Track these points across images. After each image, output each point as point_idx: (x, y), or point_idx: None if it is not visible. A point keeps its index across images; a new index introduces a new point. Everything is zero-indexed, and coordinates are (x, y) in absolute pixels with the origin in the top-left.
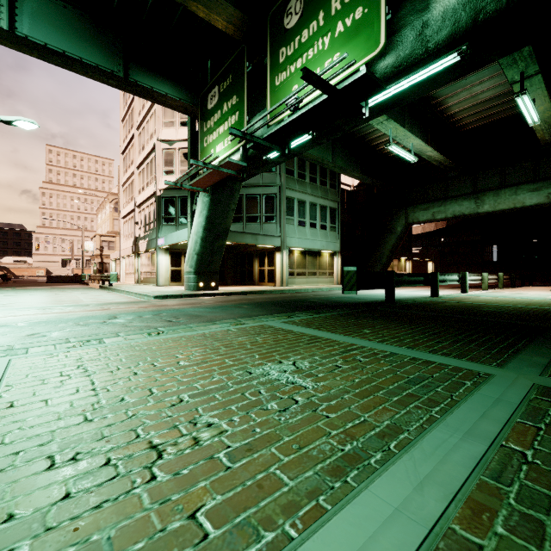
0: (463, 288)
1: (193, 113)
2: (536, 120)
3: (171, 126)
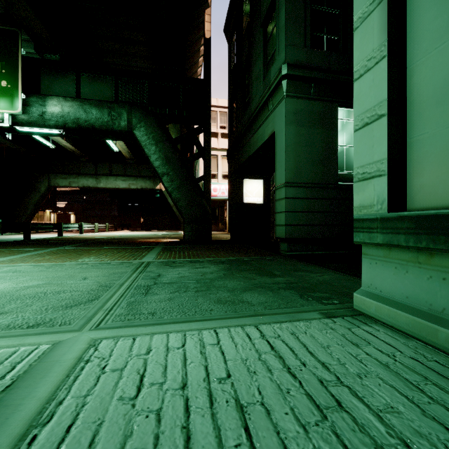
0: (81, 232)
1: None
2: (117, 150)
3: None
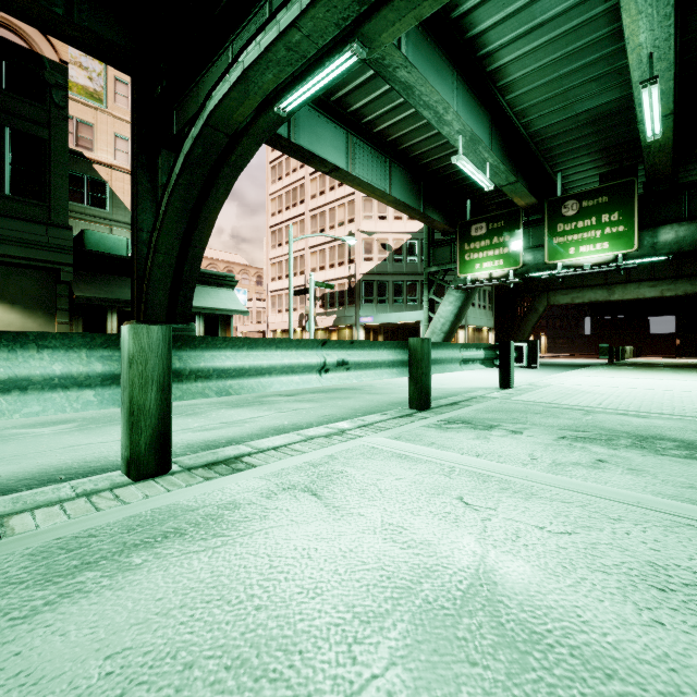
0: (623, 357)
1: (445, 231)
2: None
3: (370, 219)
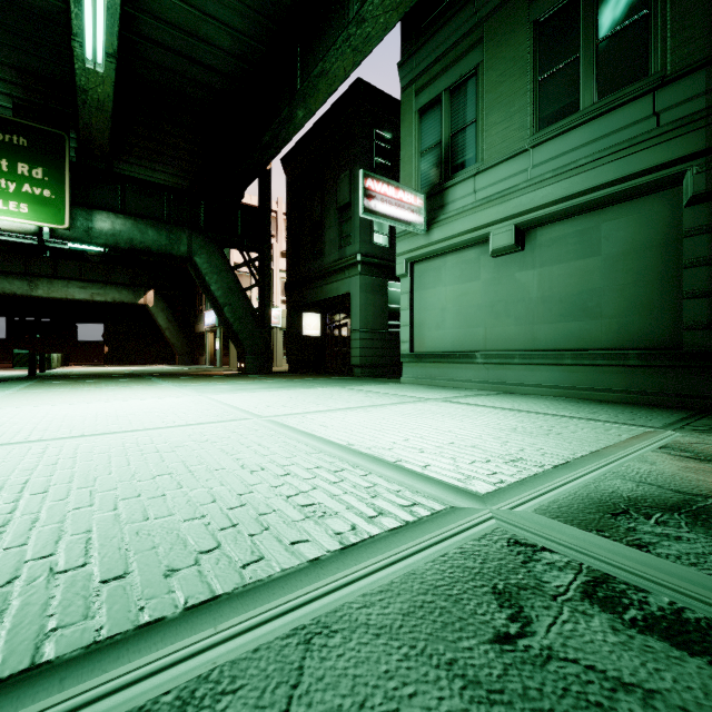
0: (50, 367)
1: None
2: None
3: None
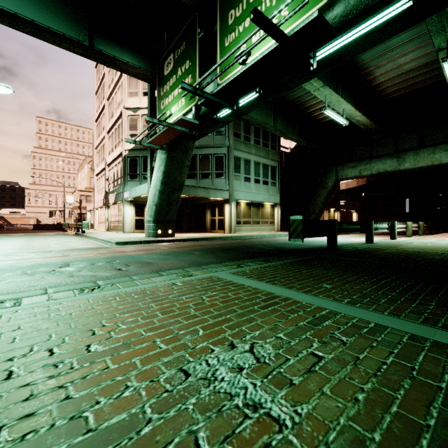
0: (392, 235)
1: (152, 80)
2: None
3: (135, 95)
